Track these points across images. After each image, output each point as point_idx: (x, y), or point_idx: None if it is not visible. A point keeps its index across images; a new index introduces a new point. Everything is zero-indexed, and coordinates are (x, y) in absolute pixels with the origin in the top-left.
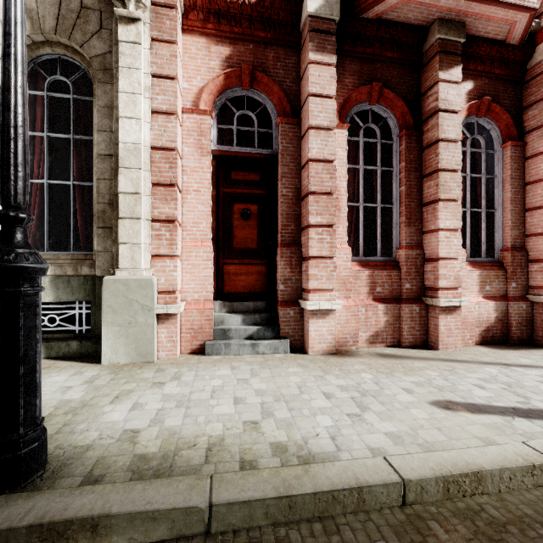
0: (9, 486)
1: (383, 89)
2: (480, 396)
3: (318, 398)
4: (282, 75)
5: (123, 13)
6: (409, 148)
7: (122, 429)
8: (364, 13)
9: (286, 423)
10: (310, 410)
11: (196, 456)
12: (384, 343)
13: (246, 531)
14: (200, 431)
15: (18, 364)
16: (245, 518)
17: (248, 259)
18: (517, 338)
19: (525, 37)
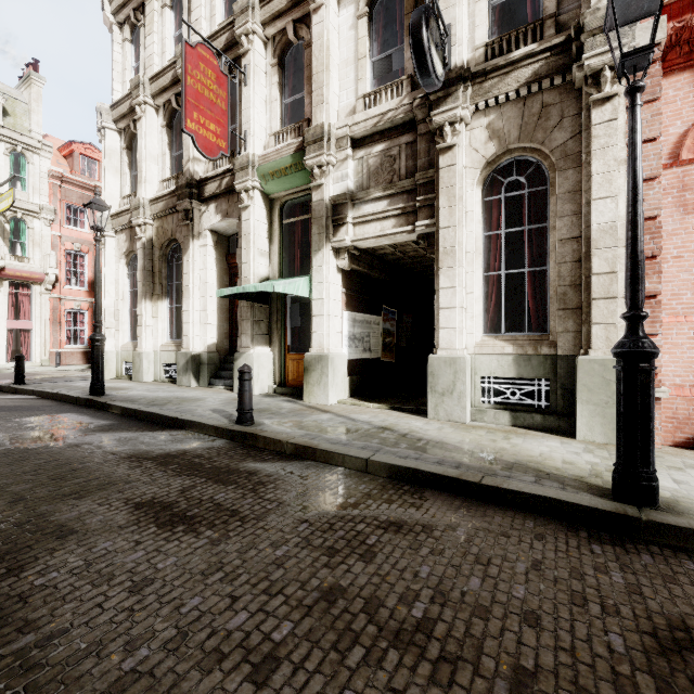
0: (647, 505)
1: None
2: None
3: None
4: None
5: (597, 97)
6: None
7: (691, 495)
8: None
9: None
10: None
11: None
12: None
13: None
14: None
15: (649, 421)
16: None
17: None
18: None
19: None
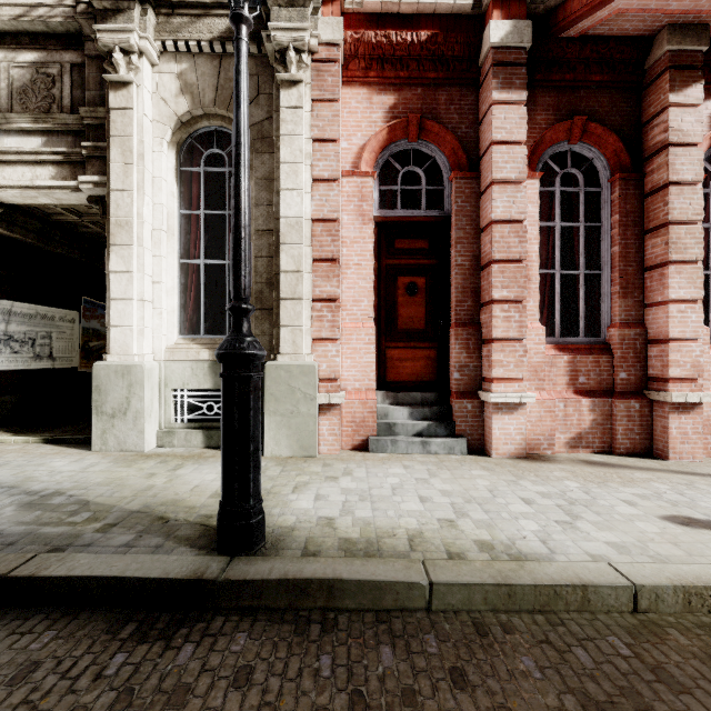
0: (245, 550)
1: (589, 123)
2: None
3: (516, 503)
4: (456, 120)
5: (285, 77)
6: (624, 197)
7: (316, 516)
8: (563, 32)
9: (485, 524)
10: (509, 513)
11: (400, 544)
12: (590, 448)
13: (466, 613)
14: (395, 524)
15: (249, 441)
16: (464, 601)
17: (414, 342)
18: None
19: None
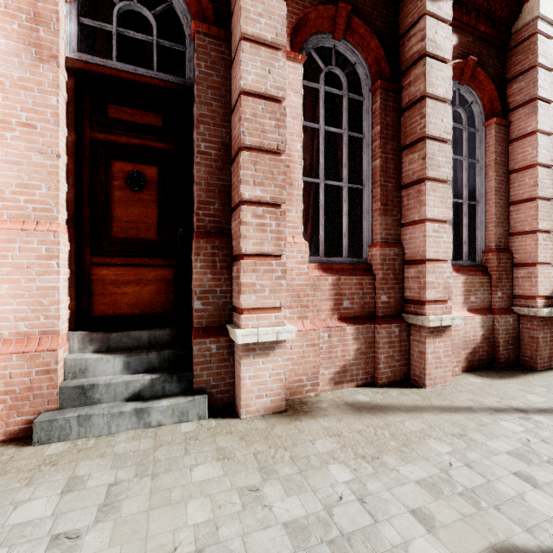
0: None
1: (353, 17)
2: (549, 516)
3: None
4: None
5: None
6: (385, 107)
7: None
8: None
9: None
10: None
11: None
12: (354, 381)
13: None
14: None
15: None
16: None
17: (140, 257)
18: (505, 359)
19: None
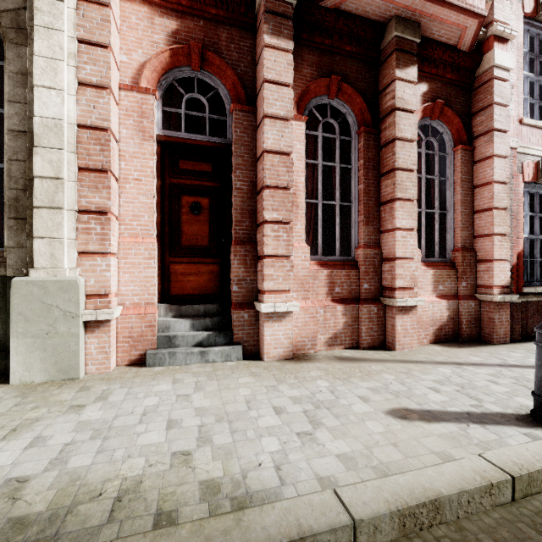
0: None
1: (342, 83)
2: (435, 401)
3: (267, 414)
4: (236, 58)
5: None
6: (367, 146)
7: (4, 479)
8: (322, 0)
9: (225, 451)
10: (255, 431)
11: (97, 513)
12: (343, 345)
13: None
14: (113, 472)
15: None
16: None
17: (198, 257)
18: (467, 335)
19: (474, 45)
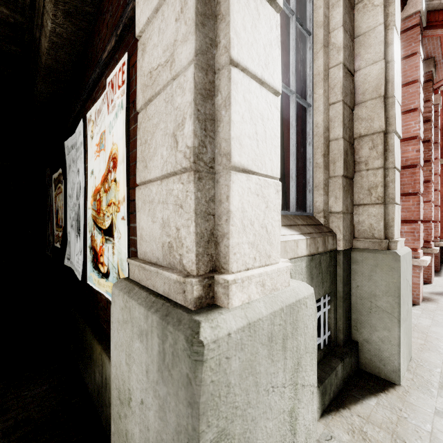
0: None
1: None
2: None
3: None
4: None
5: None
6: None
7: None
8: None
9: None
10: None
11: None
12: None
13: None
14: None
15: None
16: None
17: None
18: None
19: (438, 88)
